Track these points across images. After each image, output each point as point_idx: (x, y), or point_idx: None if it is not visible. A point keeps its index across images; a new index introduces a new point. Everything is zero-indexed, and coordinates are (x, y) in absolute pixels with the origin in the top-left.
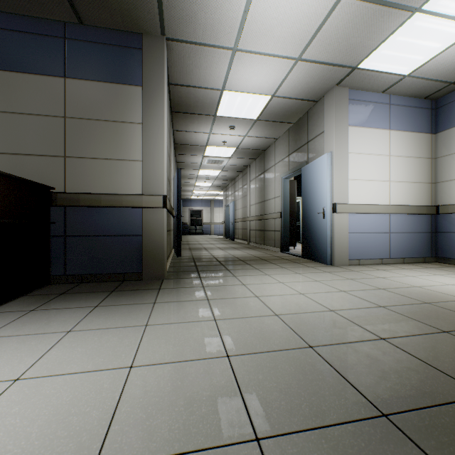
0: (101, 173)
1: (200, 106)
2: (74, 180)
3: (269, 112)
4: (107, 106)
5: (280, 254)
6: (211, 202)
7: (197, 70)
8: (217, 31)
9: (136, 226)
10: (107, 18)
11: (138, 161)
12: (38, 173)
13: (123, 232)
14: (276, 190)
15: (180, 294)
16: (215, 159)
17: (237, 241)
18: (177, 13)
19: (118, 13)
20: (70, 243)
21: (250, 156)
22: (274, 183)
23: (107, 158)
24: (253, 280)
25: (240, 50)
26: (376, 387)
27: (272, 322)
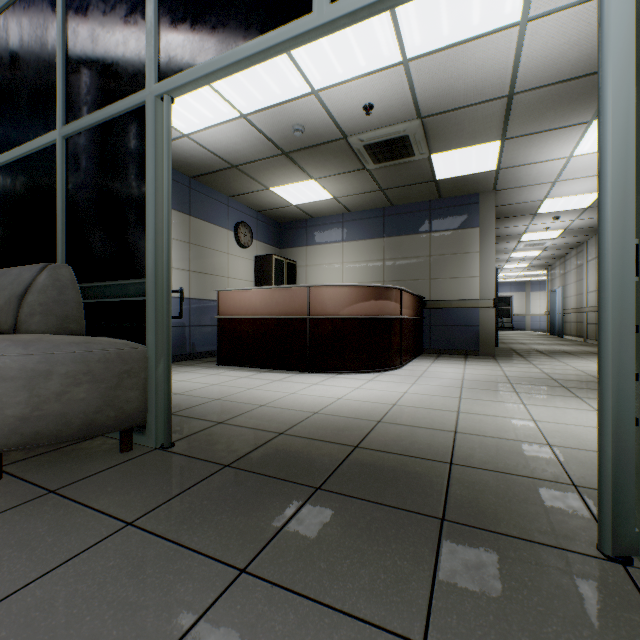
0: (451, 287)
1: (519, 212)
2: (435, 292)
3: None
4: (455, 245)
5: None
6: (525, 285)
7: (518, 196)
8: (538, 179)
9: (473, 320)
10: (457, 193)
11: (475, 277)
12: (415, 290)
13: (465, 324)
14: None
15: (512, 361)
16: (533, 243)
17: (567, 338)
18: (506, 181)
19: (465, 190)
20: (432, 330)
21: (585, 233)
22: None
23: (455, 277)
24: (571, 361)
25: (560, 180)
26: None
27: (574, 371)
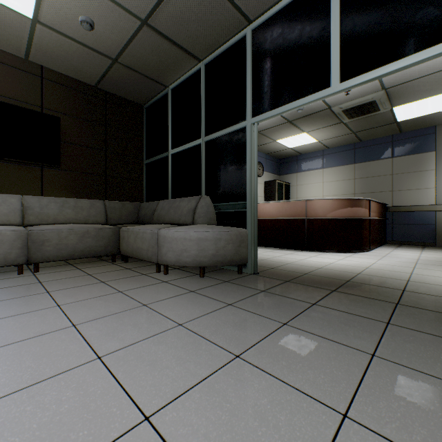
0: (410, 196)
1: None
2: (396, 200)
3: None
4: (414, 165)
5: None
6: None
7: None
8: None
9: (430, 220)
10: (416, 128)
11: (432, 188)
12: (380, 199)
13: (423, 223)
14: None
15: None
16: None
17: None
18: None
19: (423, 125)
20: (394, 227)
21: None
22: None
23: (414, 189)
24: None
25: None
26: None
27: None
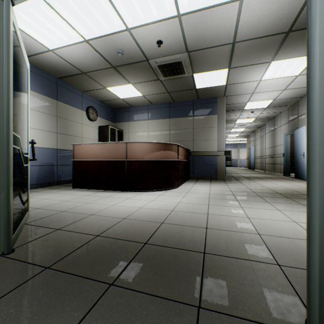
0: (203, 144)
1: (236, 108)
2: (195, 147)
3: (273, 104)
4: (205, 123)
5: (282, 176)
6: (237, 145)
7: (235, 100)
8: (245, 91)
9: (214, 161)
10: (206, 97)
11: (215, 140)
12: (186, 146)
13: (210, 164)
14: (281, 140)
15: (233, 182)
16: (241, 124)
17: (256, 170)
18: (230, 91)
19: (210, 95)
20: (194, 167)
21: (265, 120)
22: (279, 136)
23: (205, 140)
24: (260, 182)
25: (255, 92)
26: (281, 192)
27: (262, 187)
